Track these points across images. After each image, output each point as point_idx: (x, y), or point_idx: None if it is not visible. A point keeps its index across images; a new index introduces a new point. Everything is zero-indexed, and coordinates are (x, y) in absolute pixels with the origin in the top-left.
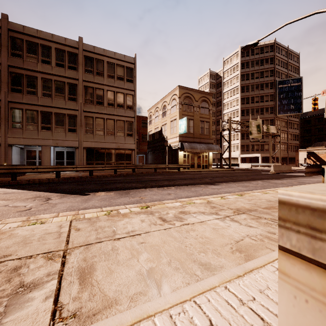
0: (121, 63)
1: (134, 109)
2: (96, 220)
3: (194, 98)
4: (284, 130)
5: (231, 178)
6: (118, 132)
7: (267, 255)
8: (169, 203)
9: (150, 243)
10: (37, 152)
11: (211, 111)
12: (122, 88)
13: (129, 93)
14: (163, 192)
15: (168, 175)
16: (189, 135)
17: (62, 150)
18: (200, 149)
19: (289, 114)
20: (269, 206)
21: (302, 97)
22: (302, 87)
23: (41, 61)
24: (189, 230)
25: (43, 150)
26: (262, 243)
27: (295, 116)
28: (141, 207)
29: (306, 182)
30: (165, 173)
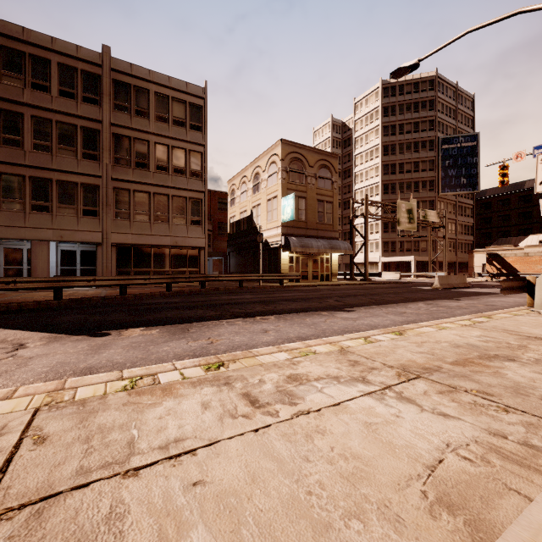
0: (181, 97)
1: (204, 177)
2: (98, 406)
3: (307, 161)
4: (452, 218)
5: (371, 297)
6: (175, 217)
7: (522, 519)
8: (265, 355)
9: (216, 483)
10: (25, 251)
11: (336, 184)
12: (182, 141)
13: (195, 150)
14: (254, 328)
15: (264, 294)
16: (298, 225)
17: (72, 248)
18: (318, 248)
19: (459, 193)
20: (461, 358)
21: (479, 165)
22: (479, 150)
23: (30, 85)
24: (311, 432)
25: (35, 247)
26: (490, 470)
27: (468, 196)
28: (207, 365)
29: (498, 304)
30: (258, 290)
